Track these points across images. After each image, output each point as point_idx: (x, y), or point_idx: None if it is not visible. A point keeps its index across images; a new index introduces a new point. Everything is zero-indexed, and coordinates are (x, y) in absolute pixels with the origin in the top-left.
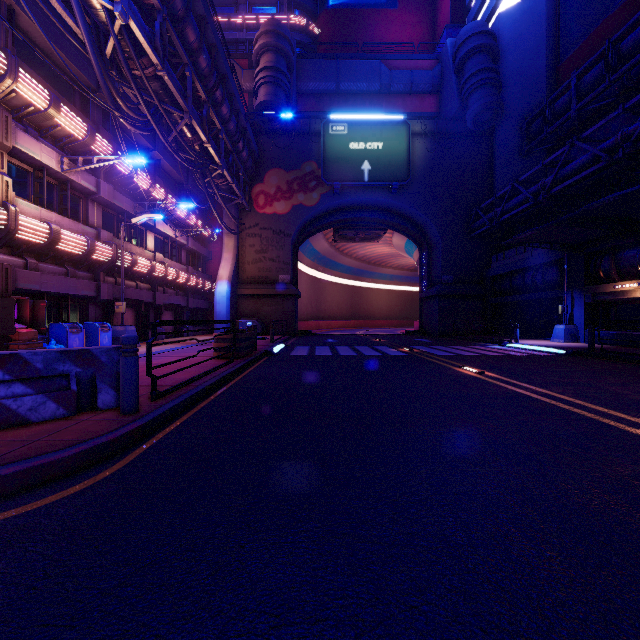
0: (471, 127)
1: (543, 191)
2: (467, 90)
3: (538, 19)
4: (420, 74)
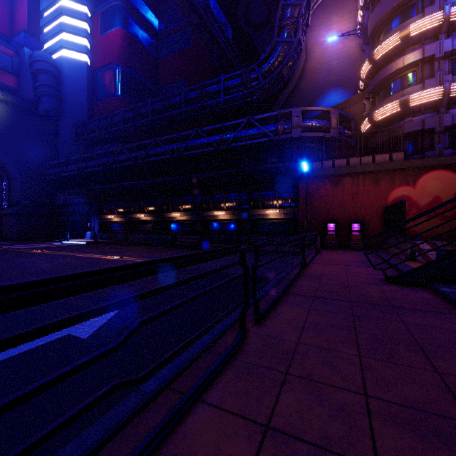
0: (43, 114)
1: (81, 169)
2: (40, 92)
3: (83, 74)
4: (1, 56)
